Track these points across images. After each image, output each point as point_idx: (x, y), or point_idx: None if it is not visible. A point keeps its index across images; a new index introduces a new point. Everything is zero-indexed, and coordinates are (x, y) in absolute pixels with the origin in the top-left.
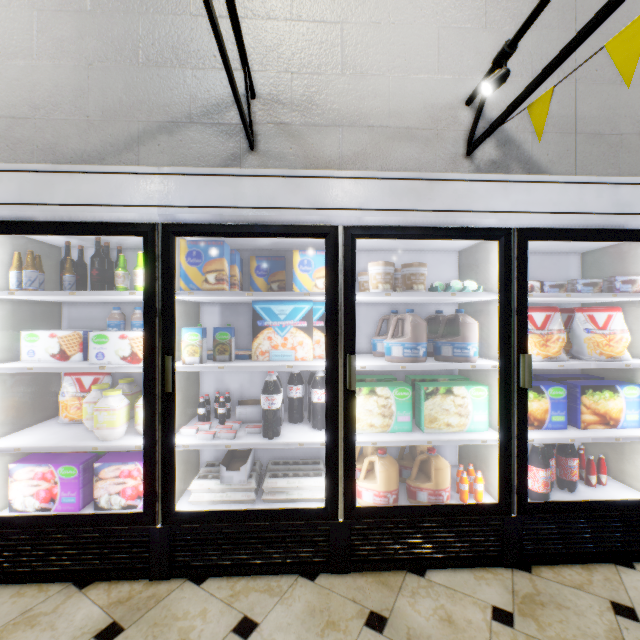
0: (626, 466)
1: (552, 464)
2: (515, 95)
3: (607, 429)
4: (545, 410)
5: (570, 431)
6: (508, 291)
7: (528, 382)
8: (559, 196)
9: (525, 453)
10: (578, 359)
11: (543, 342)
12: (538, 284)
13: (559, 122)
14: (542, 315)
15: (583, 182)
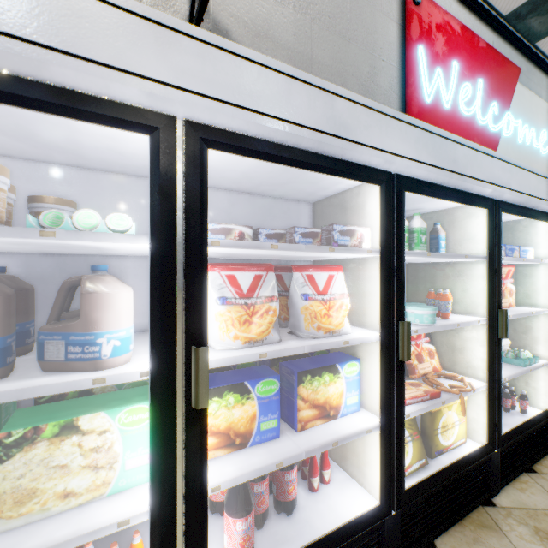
0: (349, 452)
1: (265, 487)
2: (249, 6)
3: (327, 423)
4: (252, 417)
5: (283, 441)
6: (169, 233)
7: (203, 397)
8: (257, 85)
9: (202, 520)
10: (296, 335)
11: (247, 317)
12: (250, 231)
13: (295, 58)
14: (250, 276)
15: (292, 76)
